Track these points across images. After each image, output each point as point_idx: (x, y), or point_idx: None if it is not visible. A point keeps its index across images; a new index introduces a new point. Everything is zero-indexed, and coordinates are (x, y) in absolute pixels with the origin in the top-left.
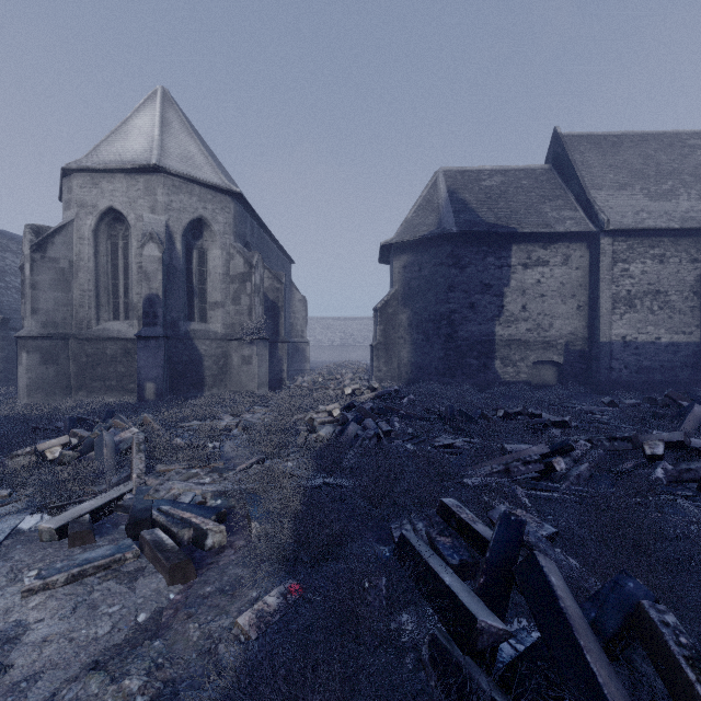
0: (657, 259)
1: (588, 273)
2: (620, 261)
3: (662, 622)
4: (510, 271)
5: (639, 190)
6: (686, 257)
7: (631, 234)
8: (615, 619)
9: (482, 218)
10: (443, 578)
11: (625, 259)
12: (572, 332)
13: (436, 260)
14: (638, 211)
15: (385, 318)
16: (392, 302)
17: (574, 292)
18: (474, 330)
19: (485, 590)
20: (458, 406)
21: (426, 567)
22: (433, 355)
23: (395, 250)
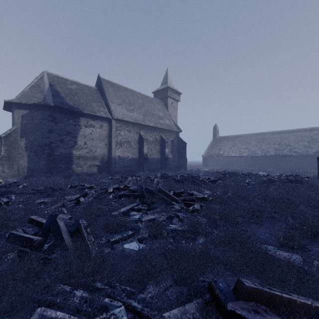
0: (128, 131)
1: (109, 132)
2: (118, 130)
3: (82, 223)
4: (80, 127)
5: (124, 107)
6: (135, 131)
7: (121, 121)
8: (75, 228)
9: (67, 102)
10: (25, 236)
11: (120, 129)
12: (103, 153)
13: (42, 116)
14: (123, 114)
15: (8, 142)
16: (14, 134)
17: (104, 139)
18: (63, 151)
19: (41, 235)
20: (51, 186)
21: (19, 236)
22: (40, 163)
23: (16, 106)
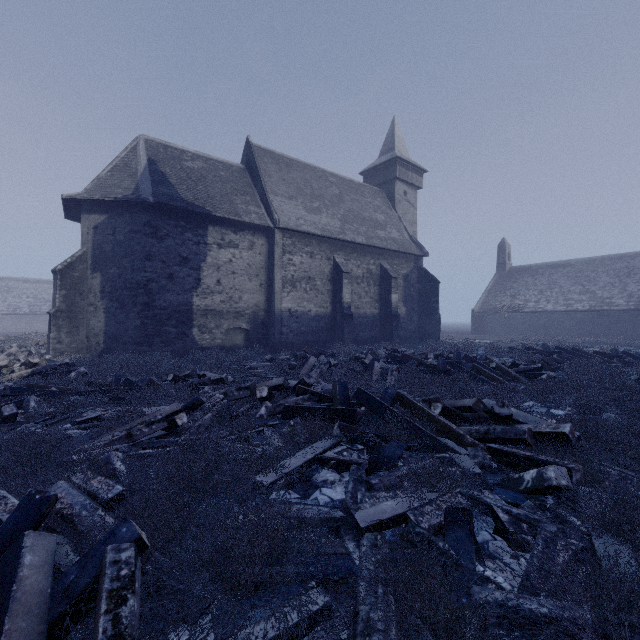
0: (309, 254)
1: (268, 258)
2: (287, 252)
3: (113, 562)
4: (207, 248)
5: (300, 203)
6: (325, 256)
7: (294, 234)
8: (92, 573)
9: (181, 195)
10: None
11: (291, 251)
12: (256, 304)
13: (132, 226)
14: (299, 218)
15: (68, 282)
16: (79, 265)
17: (258, 273)
18: (173, 299)
19: None
20: (135, 375)
21: None
22: (129, 324)
23: (84, 207)
